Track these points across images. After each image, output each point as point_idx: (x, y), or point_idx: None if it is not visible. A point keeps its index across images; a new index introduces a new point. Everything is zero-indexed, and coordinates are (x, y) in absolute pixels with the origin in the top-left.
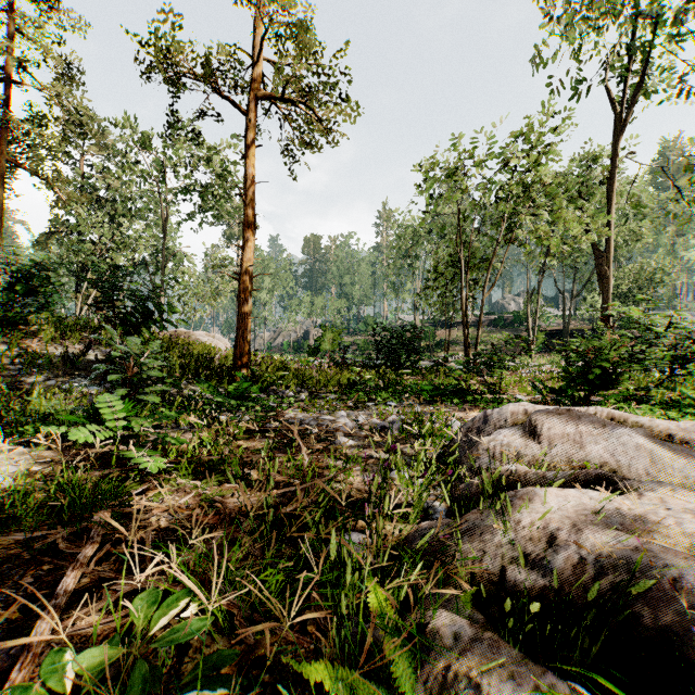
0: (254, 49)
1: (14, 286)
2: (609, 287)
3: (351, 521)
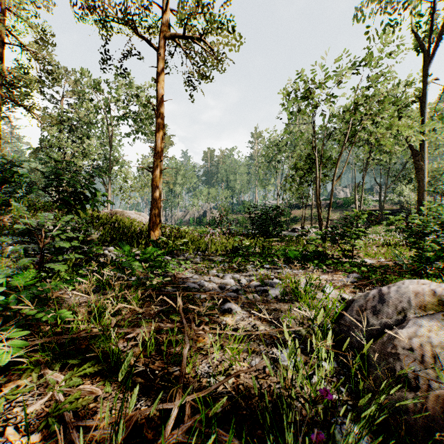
0: (163, 2)
1: None
2: (425, 177)
3: None
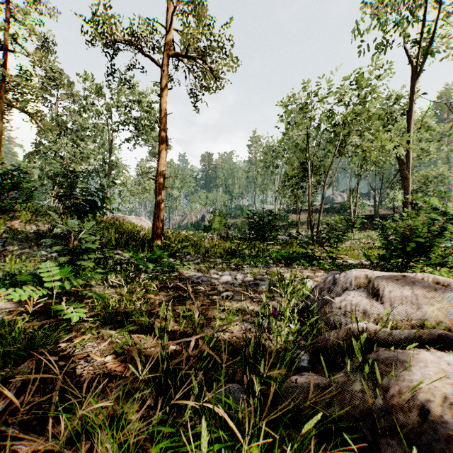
0: (166, 22)
1: (4, 185)
2: (409, 185)
3: (231, 376)
